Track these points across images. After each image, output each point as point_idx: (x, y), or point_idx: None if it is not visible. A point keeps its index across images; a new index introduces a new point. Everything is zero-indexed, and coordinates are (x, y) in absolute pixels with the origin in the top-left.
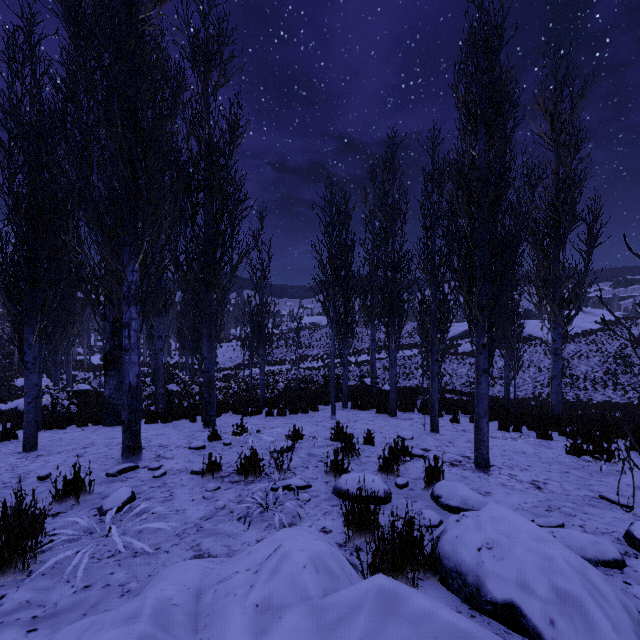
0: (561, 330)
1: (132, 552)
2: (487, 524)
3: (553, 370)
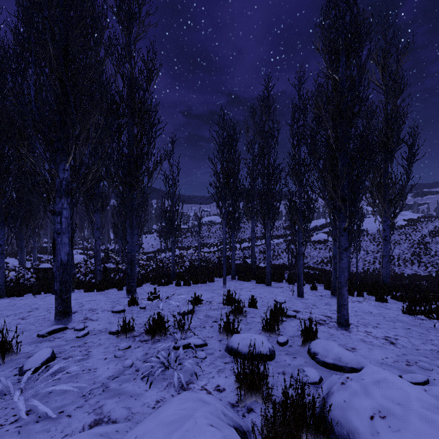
0: (389, 222)
1: (36, 416)
2: (374, 389)
3: (383, 251)
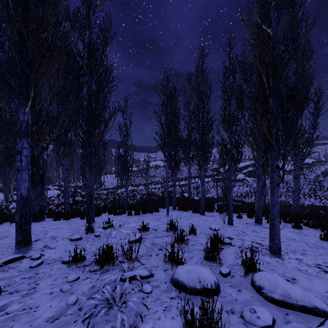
0: (299, 164)
1: None
2: None
3: (294, 187)
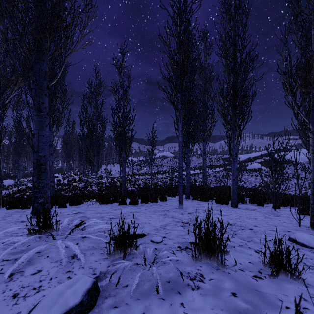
0: None
1: None
2: None
3: None
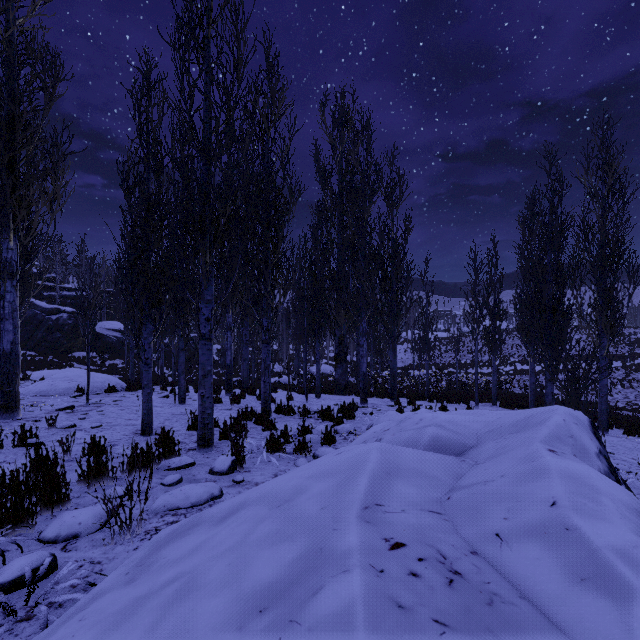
0: None
1: None
2: None
3: None
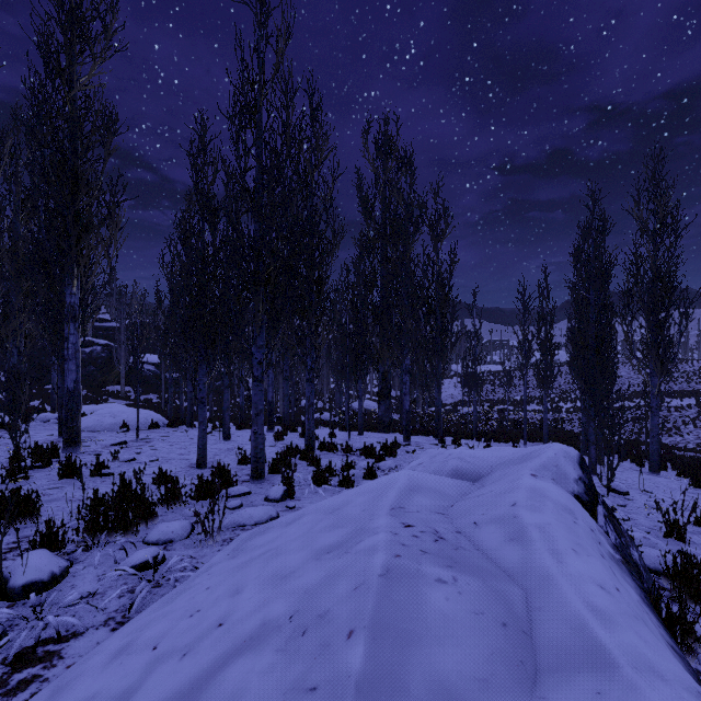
0: None
1: None
2: None
3: None
